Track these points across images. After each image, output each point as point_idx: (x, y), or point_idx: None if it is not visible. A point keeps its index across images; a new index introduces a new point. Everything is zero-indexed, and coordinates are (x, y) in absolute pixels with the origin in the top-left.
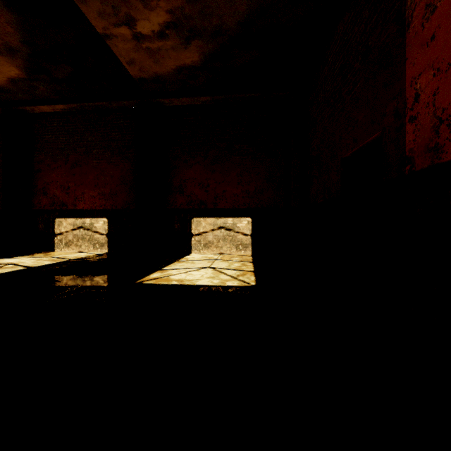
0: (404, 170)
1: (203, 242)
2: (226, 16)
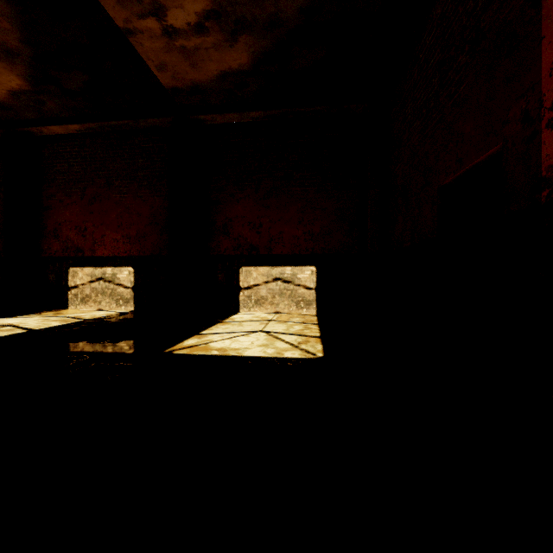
0: (538, 197)
1: (254, 298)
2: (284, 0)
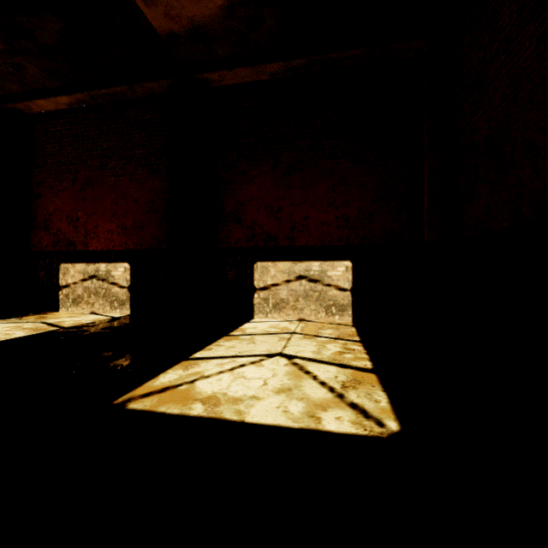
0: None
1: (272, 301)
2: None
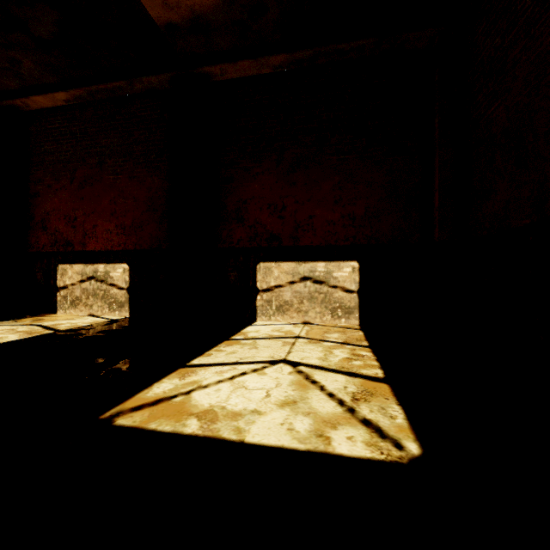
0: None
1: (275, 303)
2: None
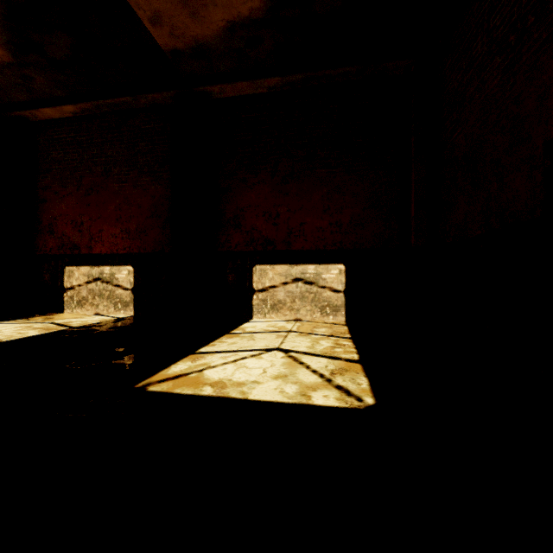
0: None
1: (270, 302)
2: None
